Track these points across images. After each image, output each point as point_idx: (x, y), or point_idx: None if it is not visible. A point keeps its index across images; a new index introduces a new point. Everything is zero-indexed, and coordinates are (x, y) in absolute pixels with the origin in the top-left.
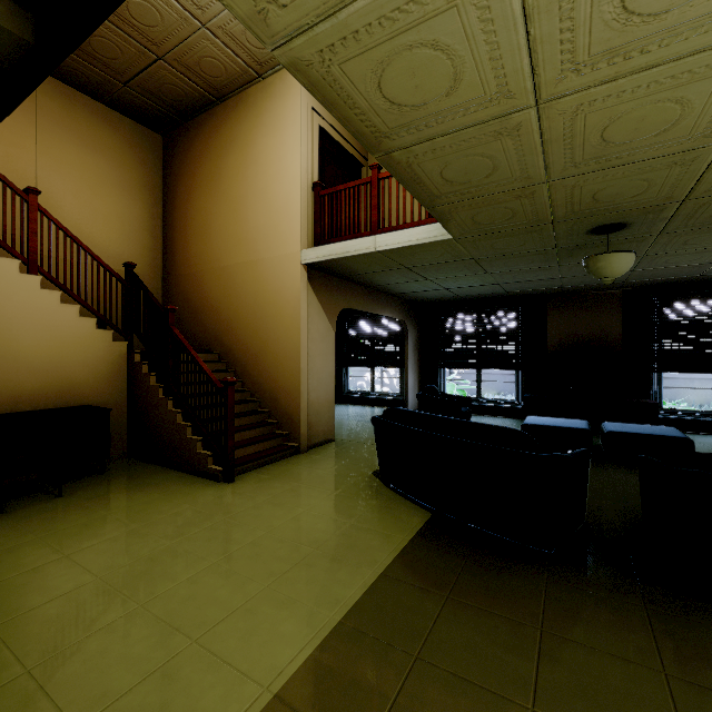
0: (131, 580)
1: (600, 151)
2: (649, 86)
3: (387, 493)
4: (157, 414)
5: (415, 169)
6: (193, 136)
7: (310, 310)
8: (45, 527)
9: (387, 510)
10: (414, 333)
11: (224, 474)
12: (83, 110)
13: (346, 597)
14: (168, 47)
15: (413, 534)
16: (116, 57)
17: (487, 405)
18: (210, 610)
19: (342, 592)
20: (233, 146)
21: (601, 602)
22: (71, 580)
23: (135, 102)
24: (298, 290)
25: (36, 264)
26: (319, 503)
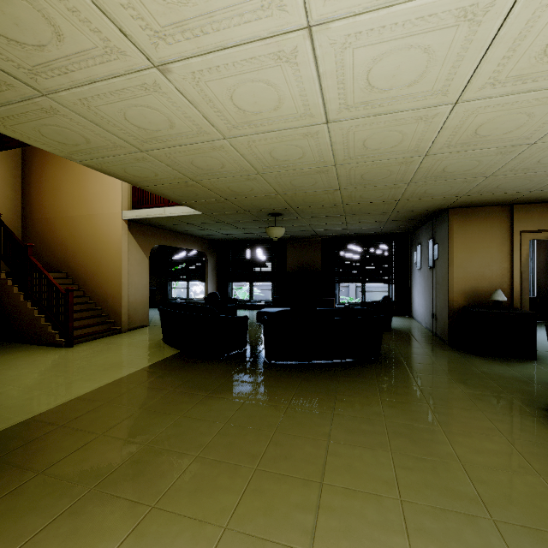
0: (8, 381)
1: (235, 193)
2: (229, 181)
3: (164, 345)
4: (19, 311)
5: (160, 191)
6: None
7: (130, 247)
8: None
9: (159, 351)
10: (213, 259)
11: (66, 343)
12: None
13: (119, 376)
14: None
15: (165, 358)
16: None
17: (256, 304)
18: (51, 385)
19: (117, 375)
20: None
21: (225, 368)
22: None
23: None
24: (121, 235)
25: None
26: (122, 351)
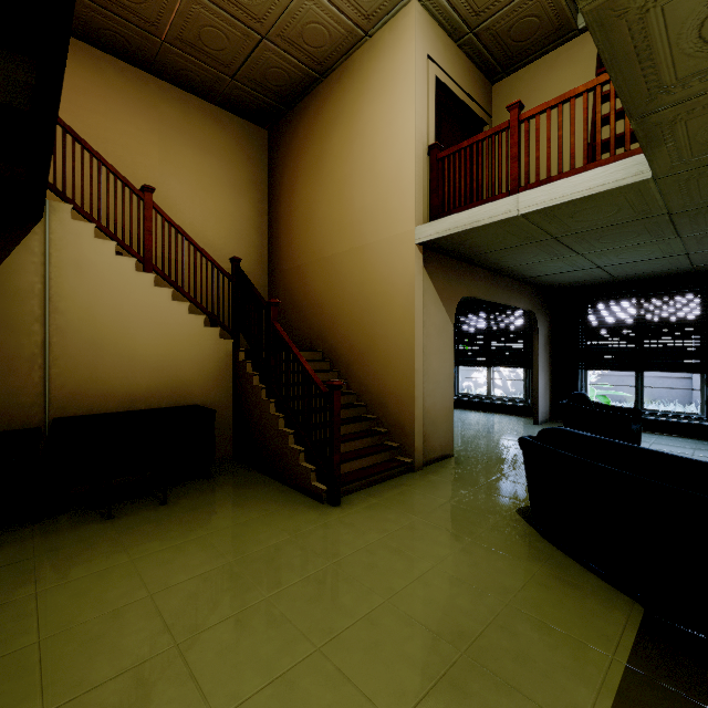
0: (212, 659)
1: None
2: None
3: (550, 551)
4: (260, 417)
5: (650, 23)
6: (296, 123)
7: (425, 300)
8: (141, 546)
9: (560, 585)
10: (545, 326)
11: (328, 495)
12: (198, 113)
13: None
14: (271, 21)
15: (626, 651)
16: (223, 47)
17: (654, 419)
18: None
19: None
20: (336, 123)
21: None
22: (147, 641)
23: (242, 97)
24: (411, 276)
25: (150, 262)
26: (452, 556)
